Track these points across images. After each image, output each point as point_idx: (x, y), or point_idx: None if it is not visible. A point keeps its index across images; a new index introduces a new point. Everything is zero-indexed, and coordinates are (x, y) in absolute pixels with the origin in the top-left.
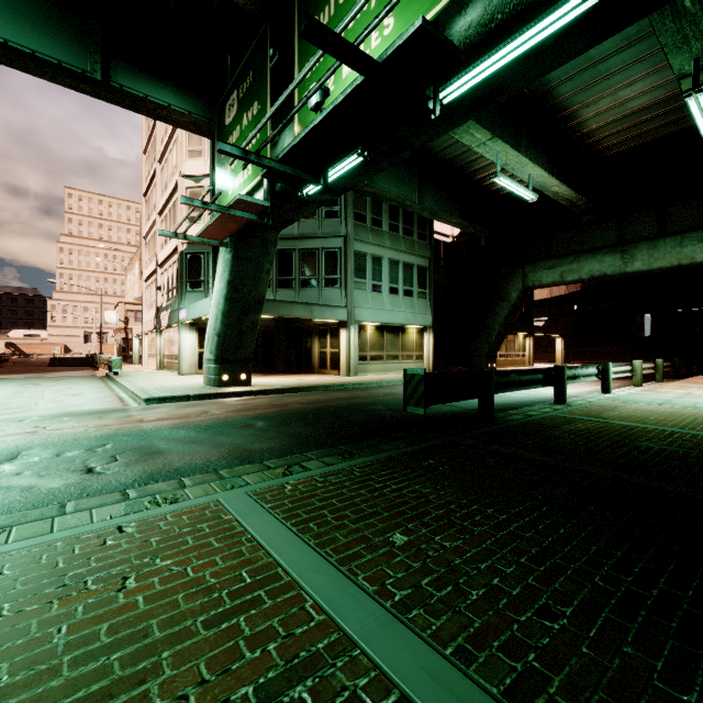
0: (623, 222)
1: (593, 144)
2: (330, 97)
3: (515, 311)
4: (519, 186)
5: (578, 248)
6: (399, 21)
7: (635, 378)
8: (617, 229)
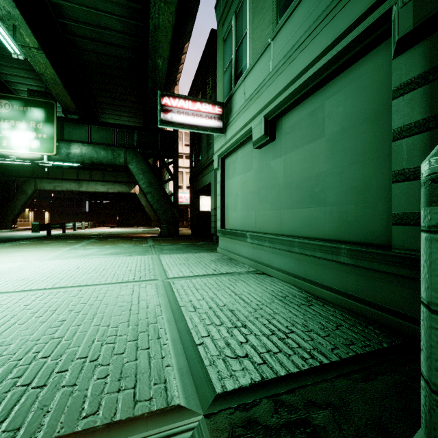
0: (79, 172)
1: None
2: (5, 146)
3: (30, 199)
4: None
5: (61, 177)
6: (37, 148)
7: (83, 227)
8: (77, 173)
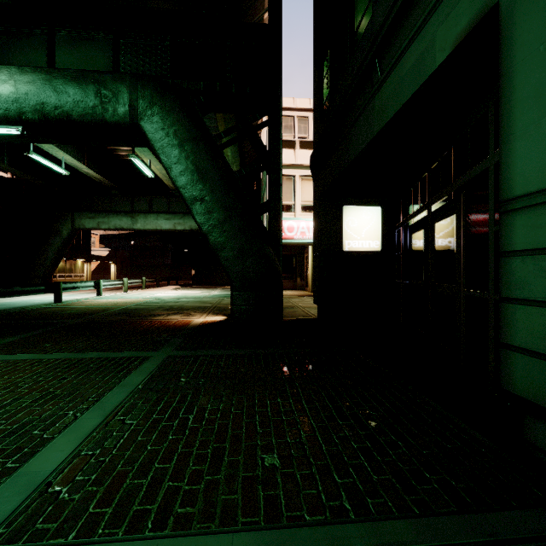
0: (133, 199)
1: (113, 150)
2: None
3: (67, 244)
4: (51, 163)
5: (109, 209)
6: None
7: (125, 287)
8: (131, 202)
